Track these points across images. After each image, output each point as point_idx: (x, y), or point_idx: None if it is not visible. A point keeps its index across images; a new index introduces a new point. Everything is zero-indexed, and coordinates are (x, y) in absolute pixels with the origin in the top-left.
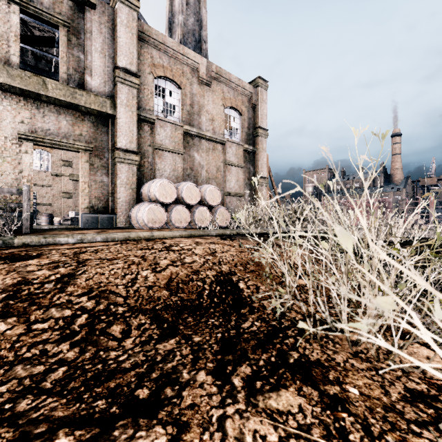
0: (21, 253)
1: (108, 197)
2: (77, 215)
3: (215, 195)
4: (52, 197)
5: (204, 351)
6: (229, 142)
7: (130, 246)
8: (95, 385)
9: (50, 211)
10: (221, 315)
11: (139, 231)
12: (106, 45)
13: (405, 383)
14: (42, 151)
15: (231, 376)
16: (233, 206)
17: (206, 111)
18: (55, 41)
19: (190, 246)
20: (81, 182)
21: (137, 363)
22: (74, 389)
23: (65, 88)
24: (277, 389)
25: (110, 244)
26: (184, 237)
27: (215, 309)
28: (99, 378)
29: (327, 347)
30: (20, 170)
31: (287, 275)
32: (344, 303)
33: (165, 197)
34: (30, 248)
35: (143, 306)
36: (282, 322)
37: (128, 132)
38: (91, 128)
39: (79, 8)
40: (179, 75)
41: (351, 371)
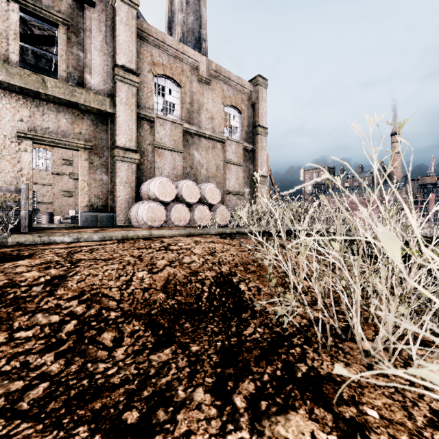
0: (13, 252)
1: (107, 196)
2: (77, 213)
3: (215, 193)
4: (53, 195)
5: (202, 363)
6: (229, 141)
7: (127, 246)
8: (78, 405)
9: (51, 210)
10: (221, 320)
11: (138, 229)
12: (105, 43)
13: (429, 403)
14: (43, 150)
15: (232, 394)
16: (233, 205)
17: (206, 109)
18: (55, 39)
19: (189, 245)
20: (81, 181)
21: (128, 378)
22: (53, 412)
23: (64, 86)
24: (286, 412)
25: (106, 243)
26: (183, 236)
27: (214, 313)
28: (83, 397)
29: (338, 357)
30: (19, 168)
31: (293, 278)
32: (358, 310)
33: (164, 196)
34: (24, 248)
35: (137, 311)
36: (286, 329)
37: (127, 131)
38: (90, 127)
39: (78, 6)
40: (179, 73)
41: (367, 388)
